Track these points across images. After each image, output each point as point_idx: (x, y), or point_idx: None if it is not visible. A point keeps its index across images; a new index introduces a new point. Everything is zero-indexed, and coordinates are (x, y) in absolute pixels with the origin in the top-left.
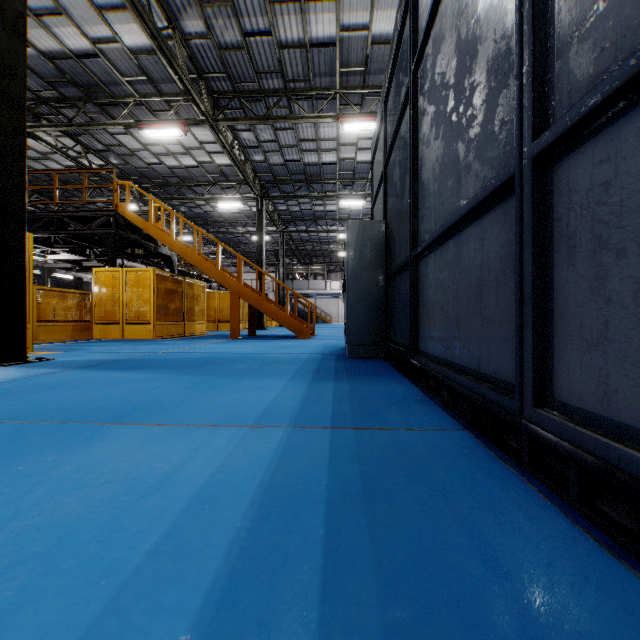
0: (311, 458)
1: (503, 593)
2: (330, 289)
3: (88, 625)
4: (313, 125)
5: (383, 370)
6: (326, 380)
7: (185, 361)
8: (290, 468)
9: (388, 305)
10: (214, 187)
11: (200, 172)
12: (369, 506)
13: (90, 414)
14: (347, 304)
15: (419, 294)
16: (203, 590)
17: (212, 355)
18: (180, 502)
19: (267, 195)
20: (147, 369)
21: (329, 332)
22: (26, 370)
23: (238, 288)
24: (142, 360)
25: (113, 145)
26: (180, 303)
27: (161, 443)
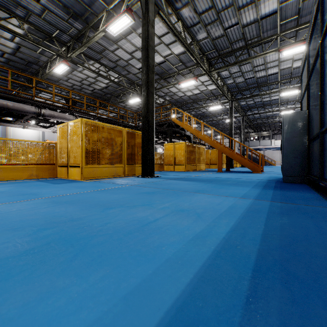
0: (262, 206)
1: (317, 229)
2: (274, 145)
3: (218, 215)
4: (262, 57)
5: (303, 188)
6: (269, 189)
7: (204, 179)
8: (255, 206)
9: (309, 155)
10: (207, 100)
11: (201, 95)
12: (281, 215)
13: (188, 190)
14: (282, 155)
15: (324, 150)
16: (238, 216)
17: (213, 178)
18: (226, 207)
19: (234, 98)
20: (193, 181)
21: (273, 170)
22: (157, 179)
23: (221, 148)
24: (188, 178)
25: (168, 92)
26: (194, 156)
27: (213, 198)
